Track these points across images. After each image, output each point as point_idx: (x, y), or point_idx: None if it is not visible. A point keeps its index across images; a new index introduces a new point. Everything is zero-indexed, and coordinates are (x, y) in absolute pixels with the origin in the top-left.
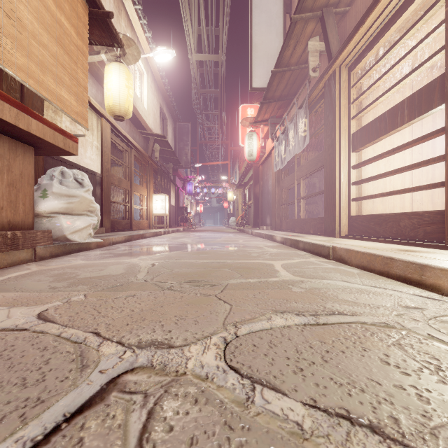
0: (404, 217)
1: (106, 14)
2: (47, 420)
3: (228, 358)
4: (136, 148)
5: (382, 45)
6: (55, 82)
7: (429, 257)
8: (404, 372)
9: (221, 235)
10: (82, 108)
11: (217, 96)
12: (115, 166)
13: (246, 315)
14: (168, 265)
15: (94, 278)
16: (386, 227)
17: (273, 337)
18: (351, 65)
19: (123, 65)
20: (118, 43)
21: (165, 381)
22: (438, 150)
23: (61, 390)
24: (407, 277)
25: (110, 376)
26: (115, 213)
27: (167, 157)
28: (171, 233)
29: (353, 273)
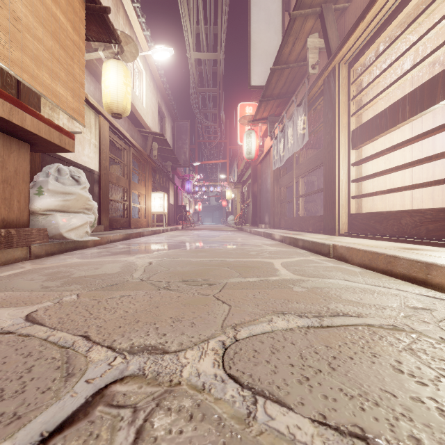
0: (406, 214)
1: (103, 9)
2: (21, 440)
3: (227, 365)
4: (135, 146)
5: (382, 41)
6: (51, 78)
7: (434, 255)
8: (421, 381)
9: (220, 233)
10: (79, 105)
11: (215, 94)
12: (113, 164)
13: (245, 316)
14: (165, 264)
15: (89, 277)
16: (387, 225)
17: (275, 341)
18: (351, 61)
19: (121, 62)
20: (116, 39)
21: (157, 393)
22: (438, 148)
23: (42, 404)
24: (411, 276)
25: (97, 386)
26: (113, 212)
27: (166, 156)
28: (170, 231)
29: (355, 272)
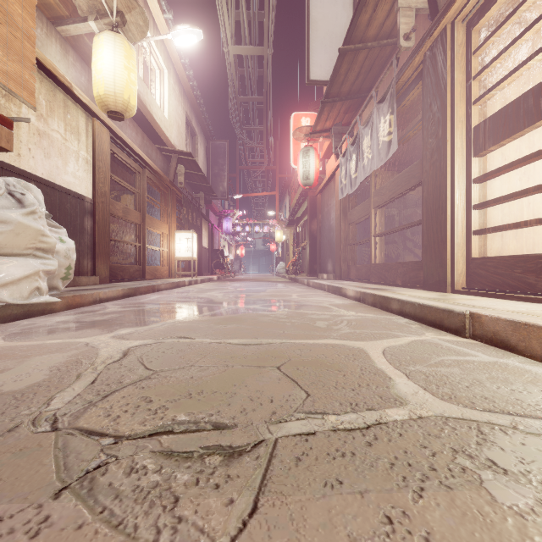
0: None
1: None
2: None
3: None
4: (151, 167)
5: None
6: None
7: None
8: None
9: (266, 286)
10: (22, 69)
11: (262, 107)
12: (125, 194)
13: None
14: (154, 355)
15: None
16: None
17: None
18: (473, 17)
19: (120, 36)
20: None
21: None
22: None
23: None
24: None
25: None
26: (125, 257)
27: (197, 184)
28: (200, 283)
29: None
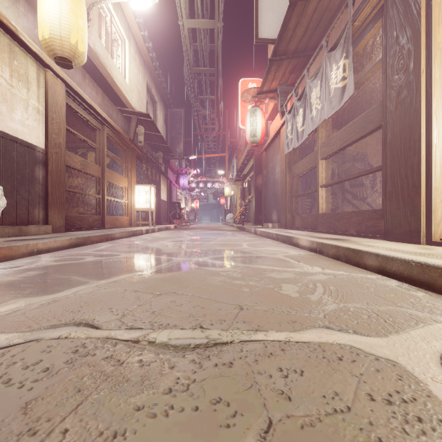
0: None
1: None
2: None
3: None
4: (110, 124)
5: None
6: None
7: None
8: None
9: (217, 235)
10: None
11: (213, 79)
12: (90, 151)
13: None
14: None
15: None
16: None
17: None
18: None
19: None
20: None
21: None
22: None
23: None
24: None
25: None
26: (90, 208)
27: (156, 145)
28: (158, 231)
29: None
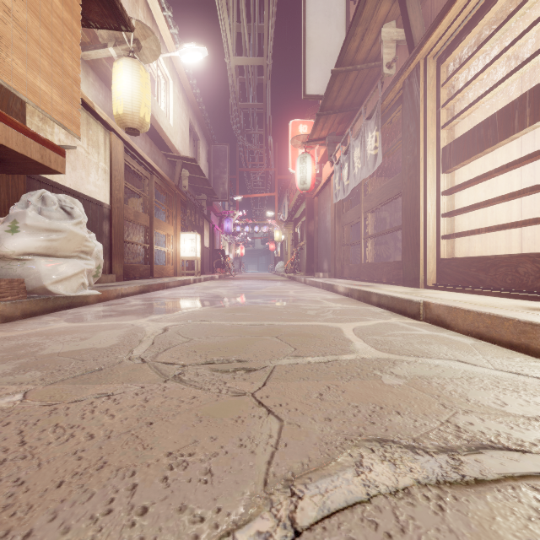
0: (526, 260)
1: None
2: None
3: None
4: (159, 173)
5: (486, 26)
6: (25, 65)
7: None
8: None
9: (266, 284)
10: (71, 108)
11: (261, 111)
12: (132, 197)
13: (310, 450)
14: (187, 330)
15: (64, 356)
16: (496, 274)
17: (381, 534)
18: (442, 55)
19: (137, 61)
20: (126, 25)
21: None
22: None
23: None
24: None
25: None
26: (132, 257)
27: (199, 187)
28: (204, 281)
29: (467, 345)
